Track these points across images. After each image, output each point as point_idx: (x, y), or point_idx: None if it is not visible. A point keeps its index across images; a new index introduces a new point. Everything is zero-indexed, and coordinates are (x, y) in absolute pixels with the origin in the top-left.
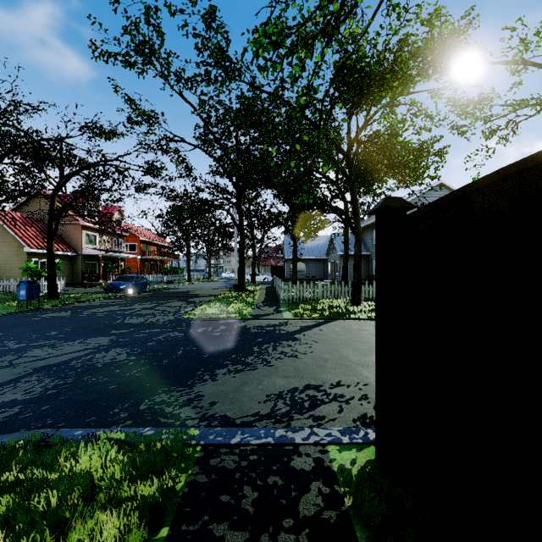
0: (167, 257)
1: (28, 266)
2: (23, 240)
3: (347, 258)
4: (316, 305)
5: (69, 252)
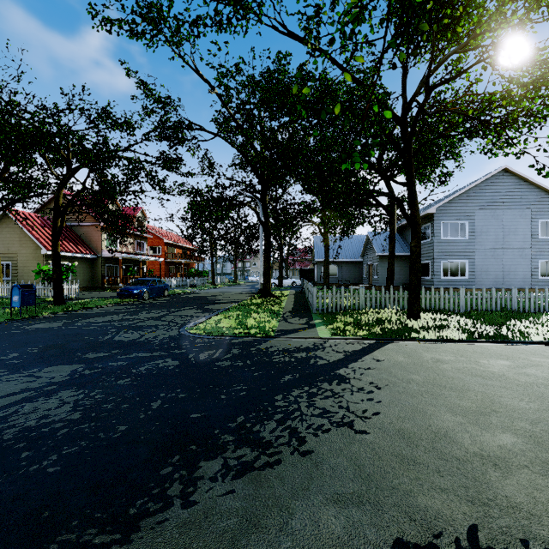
0: (191, 259)
1: (41, 269)
2: (40, 241)
3: (393, 258)
4: (359, 317)
5: (88, 255)
